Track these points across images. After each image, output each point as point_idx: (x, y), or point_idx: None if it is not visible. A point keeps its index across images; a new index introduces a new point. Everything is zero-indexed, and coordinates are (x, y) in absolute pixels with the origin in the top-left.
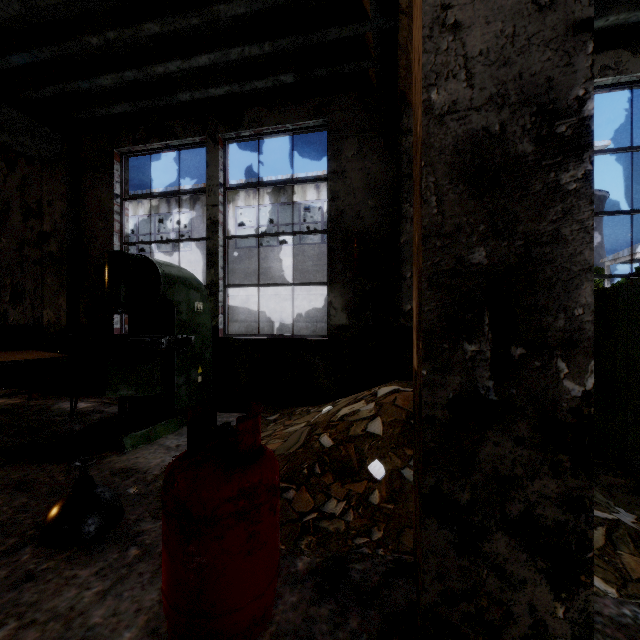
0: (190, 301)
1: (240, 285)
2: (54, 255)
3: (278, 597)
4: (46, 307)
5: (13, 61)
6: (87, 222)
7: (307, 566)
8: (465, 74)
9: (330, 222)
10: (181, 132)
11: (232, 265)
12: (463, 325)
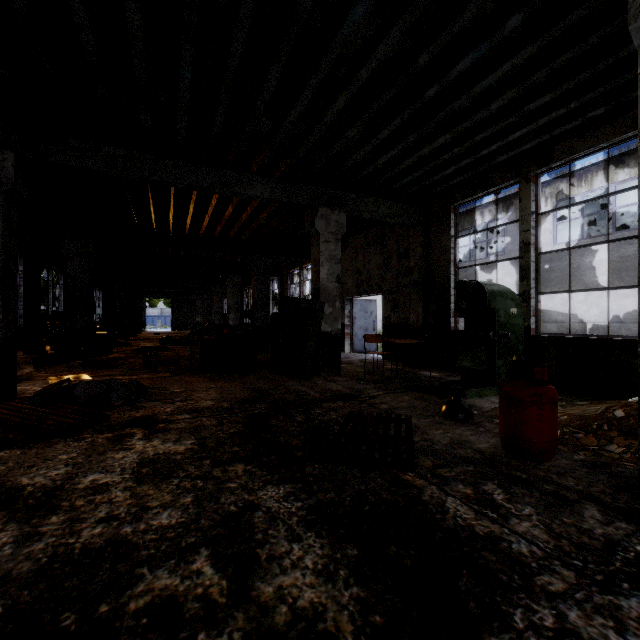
0: (506, 308)
1: (550, 292)
2: (415, 281)
3: (557, 459)
4: (411, 313)
5: (404, 182)
6: (433, 257)
7: (580, 459)
8: None
9: None
10: (498, 181)
11: (549, 263)
12: None
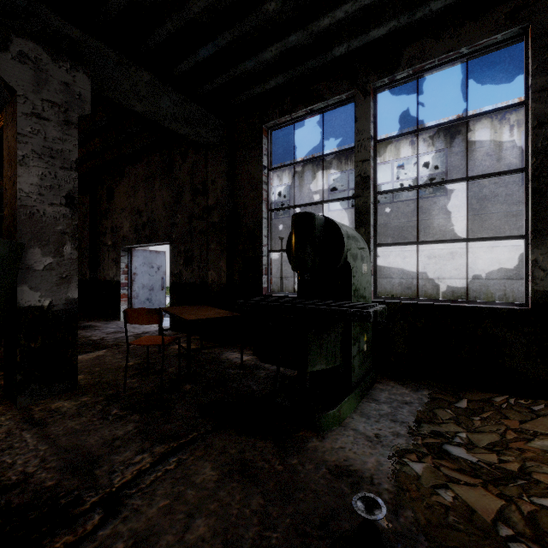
0: (359, 263)
1: (393, 243)
2: (216, 225)
3: None
4: (210, 269)
5: (200, 56)
6: (240, 194)
7: None
8: None
9: (534, 156)
10: (327, 93)
11: None
12: None
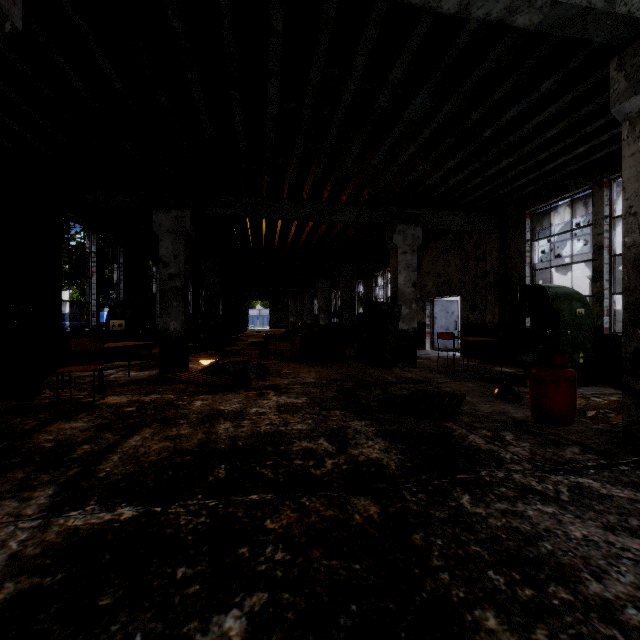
0: (572, 308)
1: None
2: (491, 283)
3: (576, 426)
4: (487, 313)
5: (475, 195)
6: (509, 260)
7: (597, 427)
8: (638, 231)
9: None
10: (572, 187)
11: None
12: (637, 323)
